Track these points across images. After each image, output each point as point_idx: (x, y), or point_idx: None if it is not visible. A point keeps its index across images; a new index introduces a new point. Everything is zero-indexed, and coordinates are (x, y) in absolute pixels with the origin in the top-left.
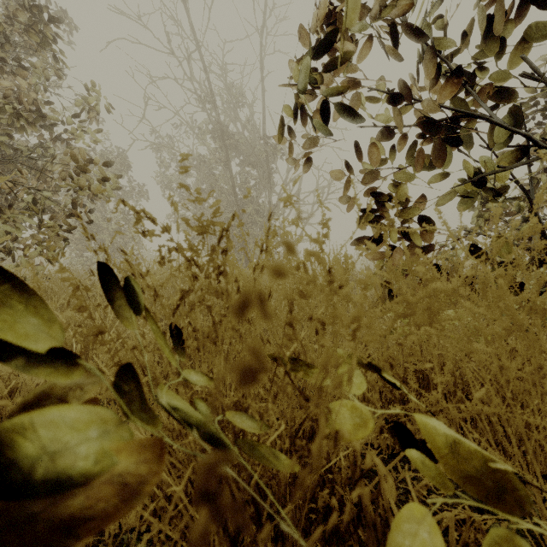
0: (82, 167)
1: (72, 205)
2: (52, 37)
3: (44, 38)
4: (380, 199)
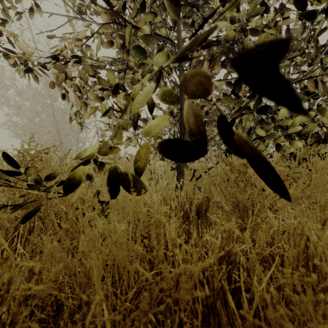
0: None
1: None
2: None
3: None
4: None
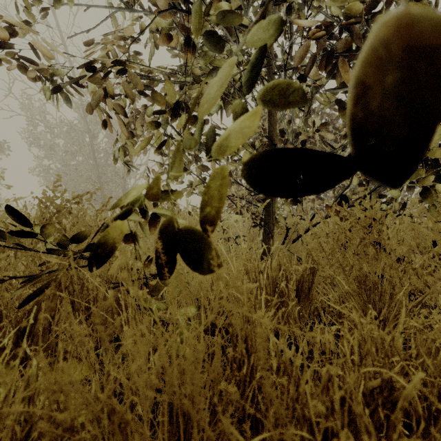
0: None
1: None
2: None
3: None
4: None
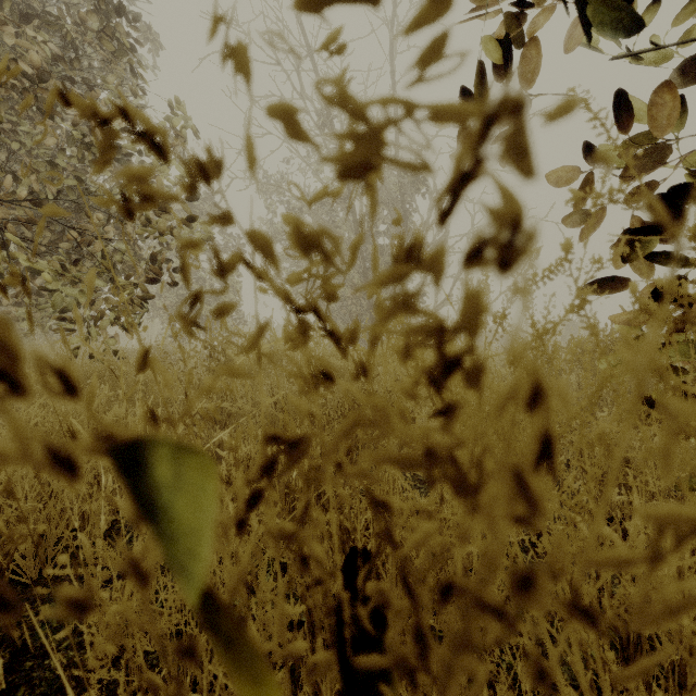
0: (161, 206)
1: (150, 258)
2: (131, 46)
3: (119, 46)
4: (682, 197)
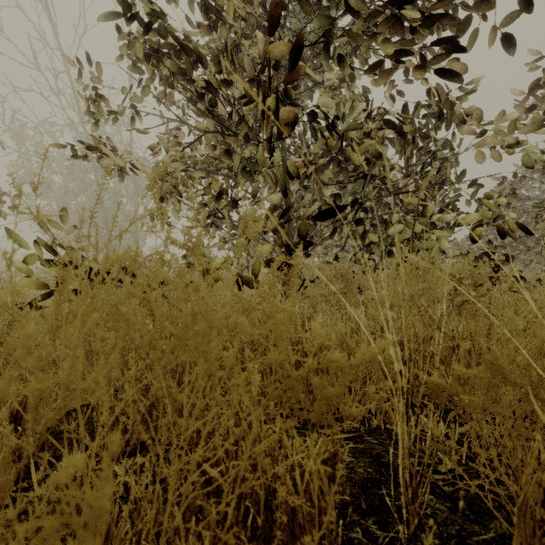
0: None
1: None
2: None
3: None
4: None
